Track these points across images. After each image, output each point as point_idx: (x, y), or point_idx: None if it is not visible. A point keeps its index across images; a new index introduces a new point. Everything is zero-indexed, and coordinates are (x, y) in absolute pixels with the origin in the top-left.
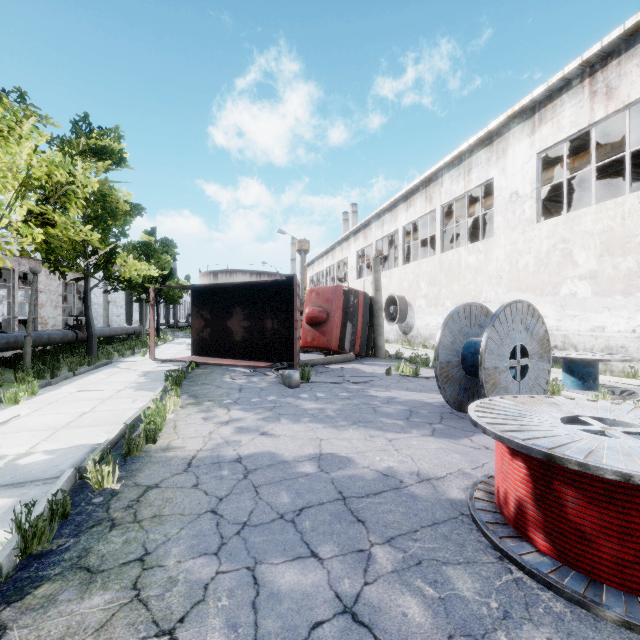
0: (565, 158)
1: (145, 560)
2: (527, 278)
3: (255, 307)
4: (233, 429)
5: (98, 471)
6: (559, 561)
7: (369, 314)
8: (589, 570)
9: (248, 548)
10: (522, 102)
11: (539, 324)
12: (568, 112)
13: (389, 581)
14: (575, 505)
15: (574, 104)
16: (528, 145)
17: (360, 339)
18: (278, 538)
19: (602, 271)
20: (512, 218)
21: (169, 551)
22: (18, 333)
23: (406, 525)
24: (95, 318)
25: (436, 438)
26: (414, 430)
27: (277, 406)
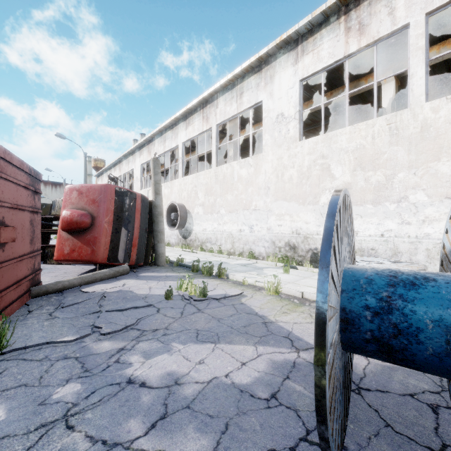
0: (323, 86)
1: None
2: (291, 189)
3: None
4: None
5: None
6: None
7: (149, 219)
8: None
9: None
10: (289, 31)
11: None
12: (327, 45)
13: None
14: None
15: (332, 38)
16: (292, 73)
17: (137, 247)
18: None
19: (356, 183)
20: (278, 136)
21: None
22: None
23: None
24: None
25: None
26: None
27: None
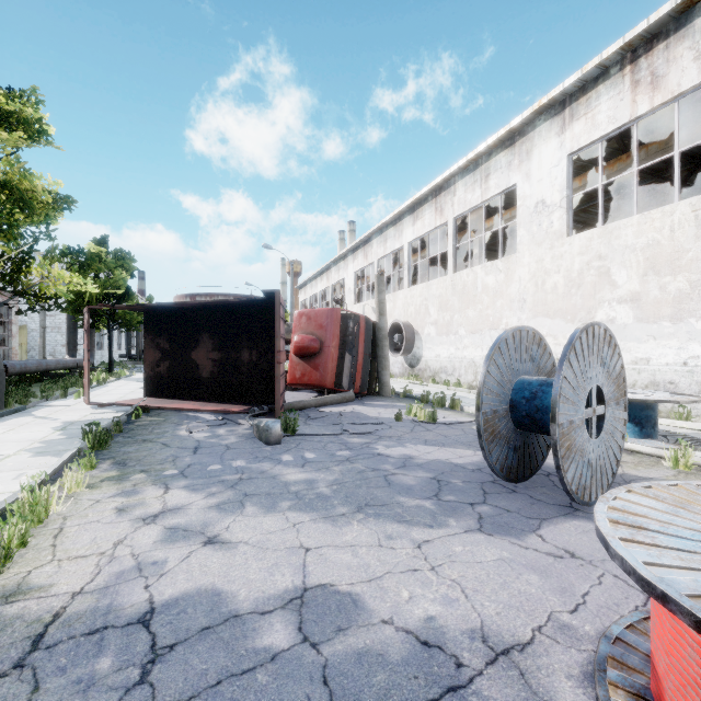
0: (601, 160)
1: None
2: (556, 301)
3: (228, 334)
4: (160, 532)
5: None
6: None
7: (372, 343)
8: None
9: None
10: (551, 94)
11: (616, 356)
12: (605, 106)
13: None
14: None
15: (612, 96)
16: (557, 145)
17: (361, 374)
18: None
19: (646, 293)
20: (538, 231)
21: None
22: None
23: None
24: (33, 348)
25: (489, 536)
26: (451, 520)
27: (244, 479)
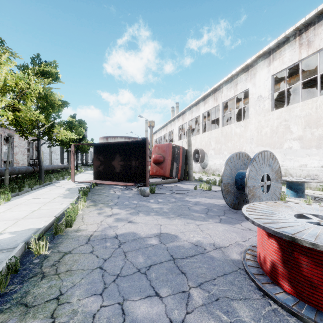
0: (286, 78)
1: (59, 299)
2: (266, 139)
3: (126, 154)
4: (113, 219)
5: (37, 244)
6: (297, 298)
7: (185, 158)
8: (316, 304)
9: (119, 290)
10: (264, 49)
11: (276, 163)
12: (287, 54)
13: (201, 311)
14: (307, 266)
15: (291, 50)
16: (267, 71)
17: (180, 171)
18: (137, 284)
19: (305, 136)
20: (258, 109)
21: (74, 293)
22: (2, 168)
23: (209, 275)
24: (45, 160)
25: (222, 224)
26: (210, 219)
27: (137, 206)
